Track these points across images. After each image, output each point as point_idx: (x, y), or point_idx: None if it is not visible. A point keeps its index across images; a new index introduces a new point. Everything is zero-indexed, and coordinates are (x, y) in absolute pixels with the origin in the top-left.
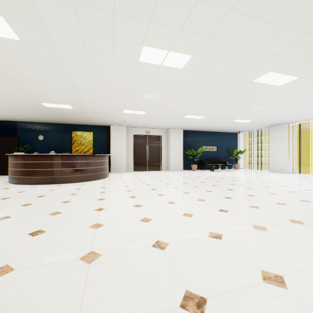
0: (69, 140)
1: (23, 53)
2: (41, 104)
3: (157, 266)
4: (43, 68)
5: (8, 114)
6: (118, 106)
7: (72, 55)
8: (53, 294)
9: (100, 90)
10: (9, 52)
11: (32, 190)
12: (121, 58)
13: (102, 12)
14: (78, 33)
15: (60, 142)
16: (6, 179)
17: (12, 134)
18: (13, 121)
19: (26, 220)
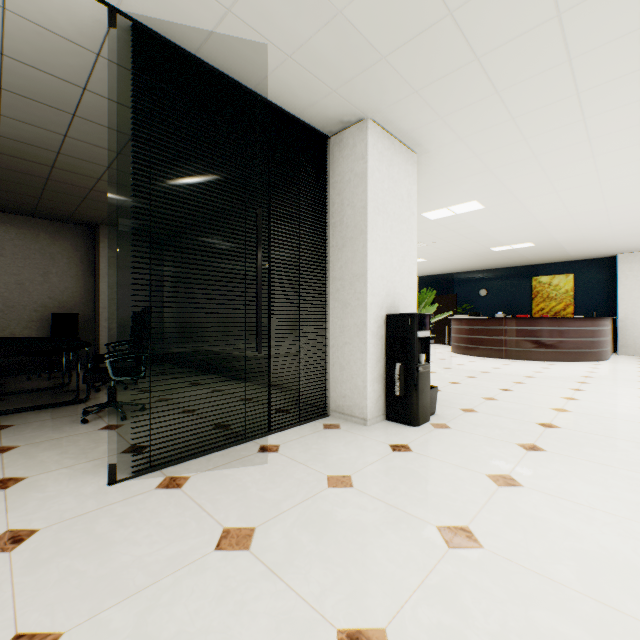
0: (526, 292)
1: (484, 215)
2: (488, 250)
3: (634, 429)
4: (500, 219)
5: (446, 267)
6: (627, 224)
7: (537, 199)
8: (530, 413)
9: (581, 216)
10: (471, 218)
11: (482, 361)
12: (613, 179)
13: (576, 162)
14: (545, 183)
15: (511, 297)
16: (445, 348)
17: (448, 291)
18: (449, 274)
19: (491, 381)
